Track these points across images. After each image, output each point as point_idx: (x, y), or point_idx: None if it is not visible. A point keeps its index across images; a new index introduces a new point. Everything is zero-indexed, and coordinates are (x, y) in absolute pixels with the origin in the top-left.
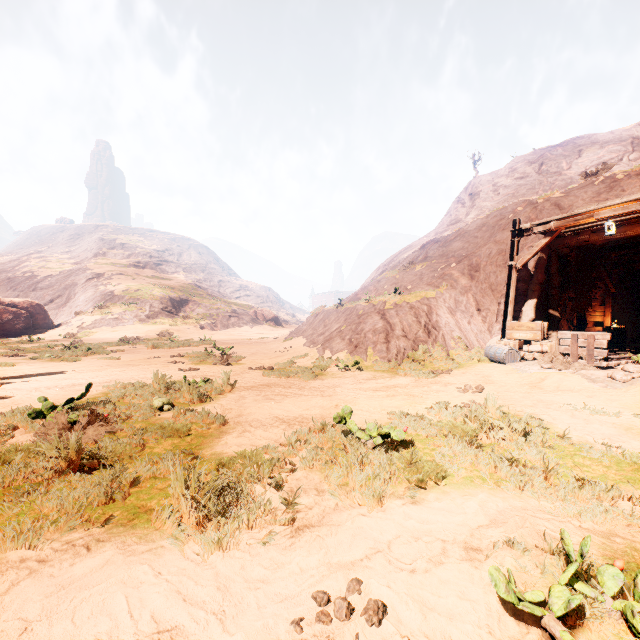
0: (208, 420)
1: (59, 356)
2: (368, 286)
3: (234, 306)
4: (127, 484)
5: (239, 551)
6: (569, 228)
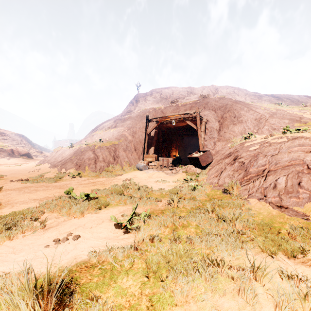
0: None
1: None
2: (87, 137)
3: None
4: None
5: (18, 239)
6: (164, 121)
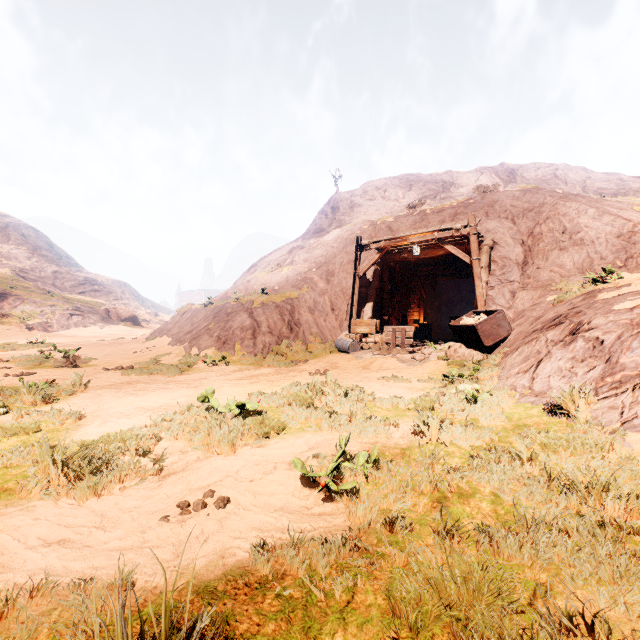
0: (60, 417)
1: None
2: (238, 285)
3: (77, 303)
4: None
5: (112, 496)
6: (394, 247)
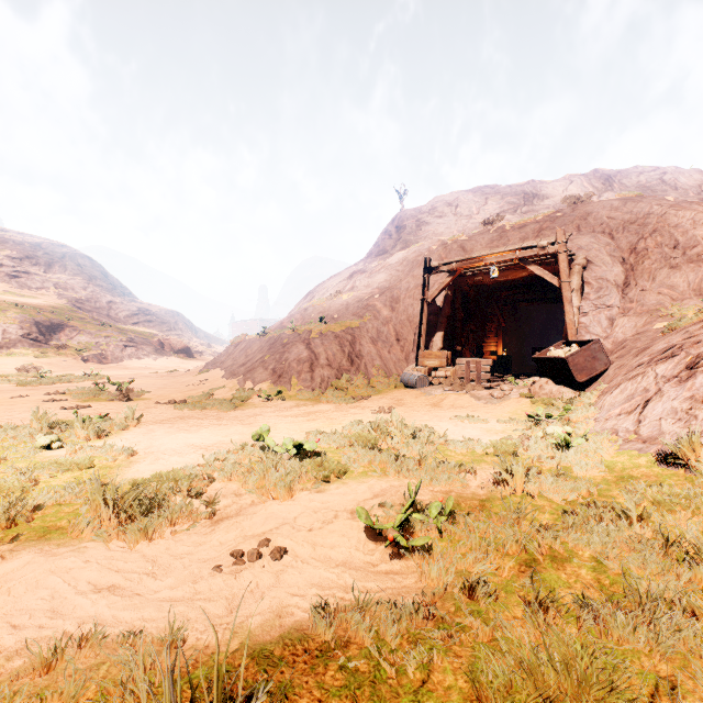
0: (113, 453)
1: None
2: (295, 314)
3: (131, 334)
4: (27, 512)
5: (163, 540)
6: (468, 269)
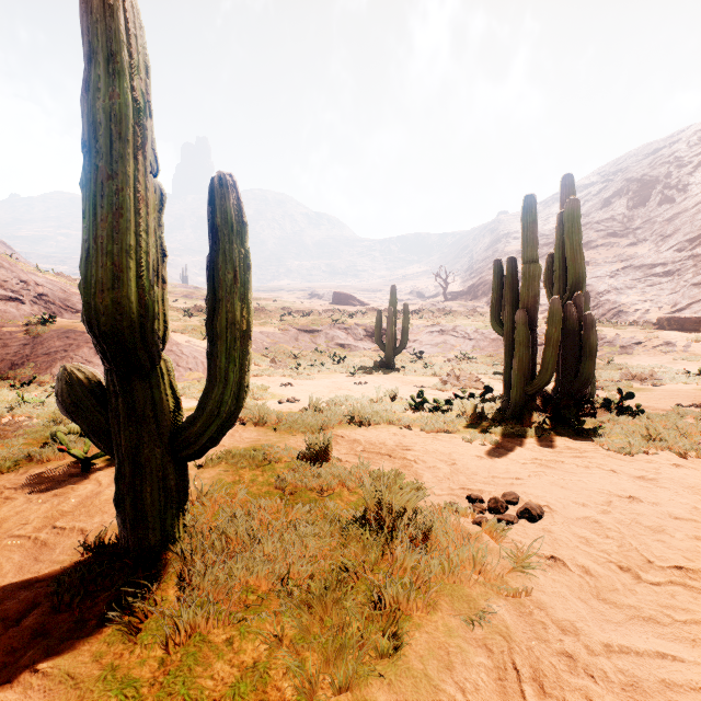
0: None
1: None
2: None
3: None
4: None
5: None
6: None
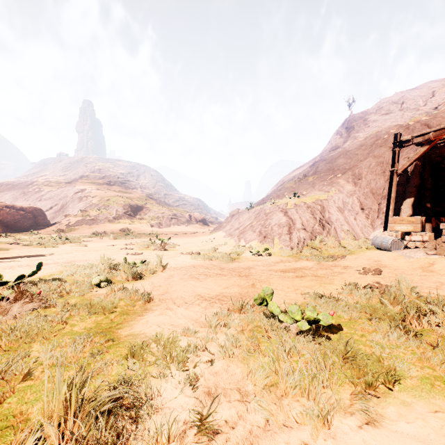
0: (136, 297)
1: (44, 244)
2: (271, 194)
3: (174, 211)
4: (21, 375)
5: None
6: (443, 139)
